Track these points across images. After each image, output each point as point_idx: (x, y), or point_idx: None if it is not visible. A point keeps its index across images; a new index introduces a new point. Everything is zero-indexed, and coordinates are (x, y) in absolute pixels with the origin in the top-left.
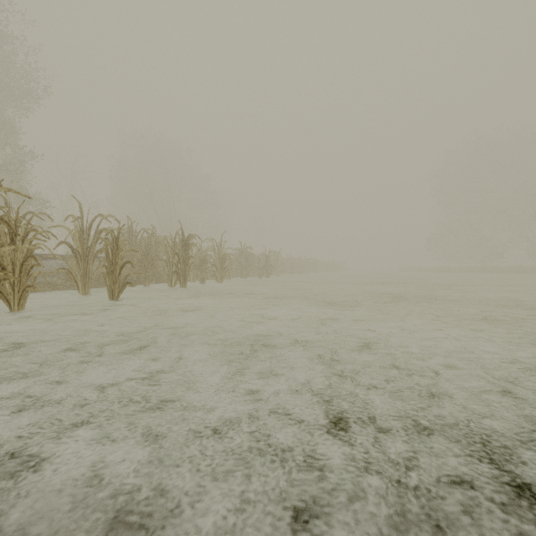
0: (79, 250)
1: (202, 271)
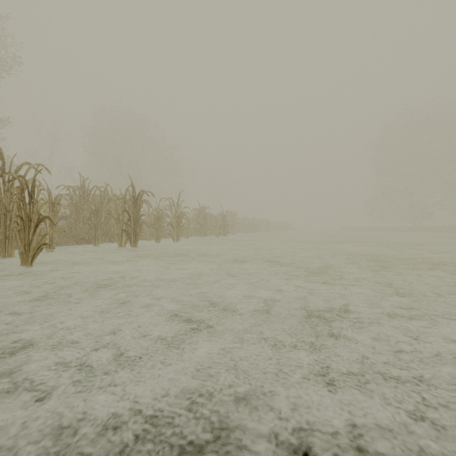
0: None
1: (157, 230)
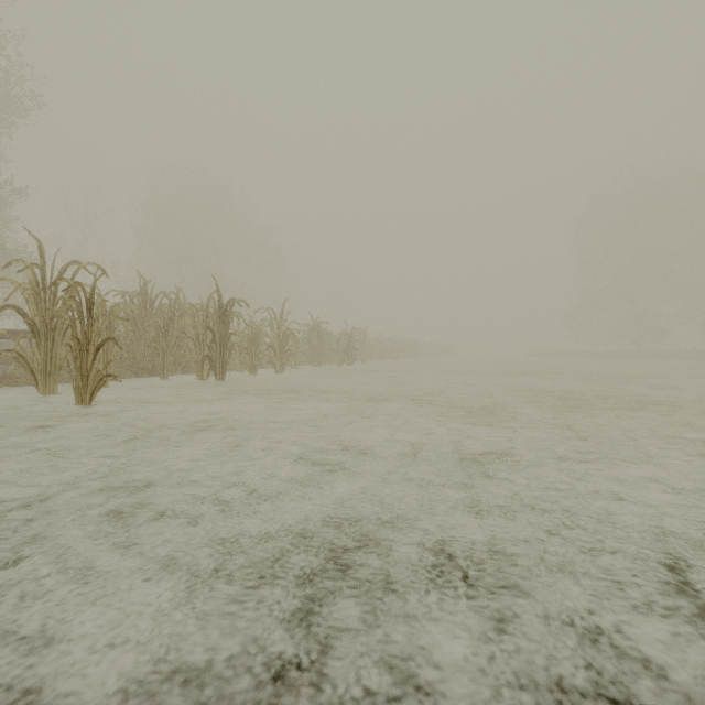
0: (37, 320)
1: (252, 356)
